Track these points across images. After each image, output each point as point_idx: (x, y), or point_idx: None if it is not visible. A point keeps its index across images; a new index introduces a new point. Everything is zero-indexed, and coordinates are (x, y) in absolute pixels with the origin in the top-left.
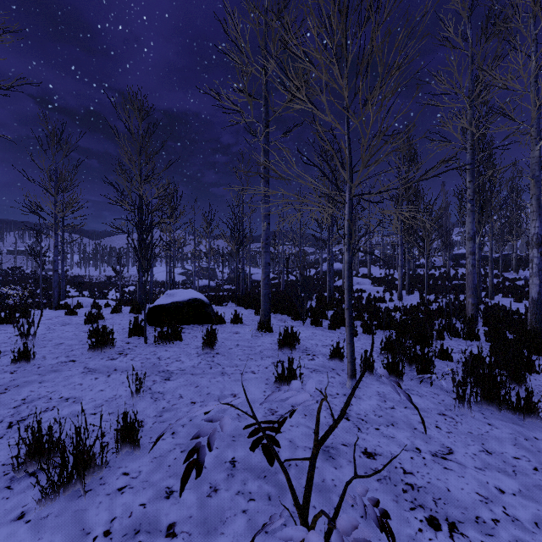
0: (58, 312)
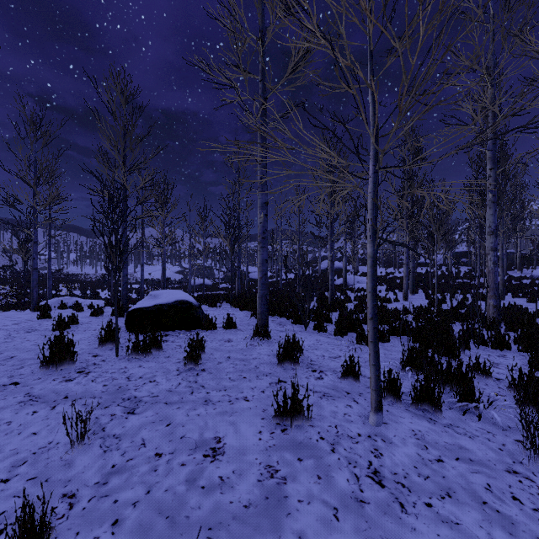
0: (32, 315)
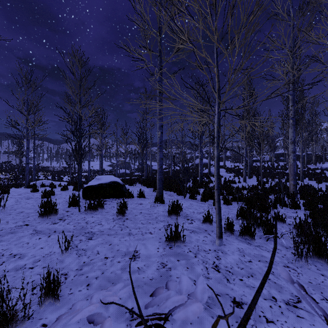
0: (27, 190)
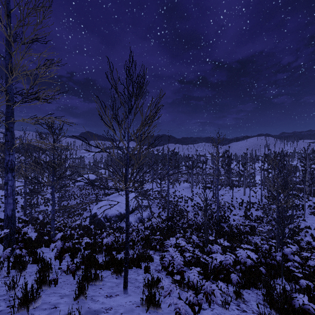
0: None
